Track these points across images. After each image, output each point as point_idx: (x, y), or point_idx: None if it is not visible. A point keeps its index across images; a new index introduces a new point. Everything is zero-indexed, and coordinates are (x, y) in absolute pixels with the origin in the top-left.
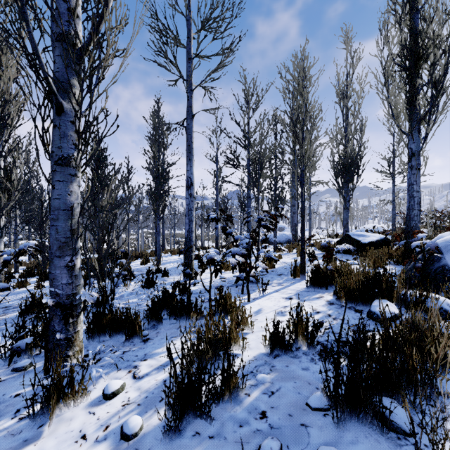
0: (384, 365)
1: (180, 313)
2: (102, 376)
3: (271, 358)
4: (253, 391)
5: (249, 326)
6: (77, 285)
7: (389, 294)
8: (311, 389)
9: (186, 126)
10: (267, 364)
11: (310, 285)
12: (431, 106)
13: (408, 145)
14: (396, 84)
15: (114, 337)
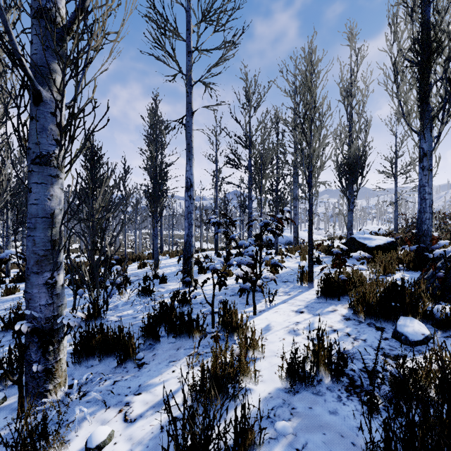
0: (446, 423)
1: (179, 331)
2: (86, 418)
3: (289, 396)
4: (273, 449)
5: (259, 350)
6: (59, 305)
7: (414, 309)
8: (346, 446)
9: (185, 124)
10: (286, 405)
11: (321, 296)
12: (445, 103)
13: (419, 145)
14: (408, 80)
15: (104, 360)
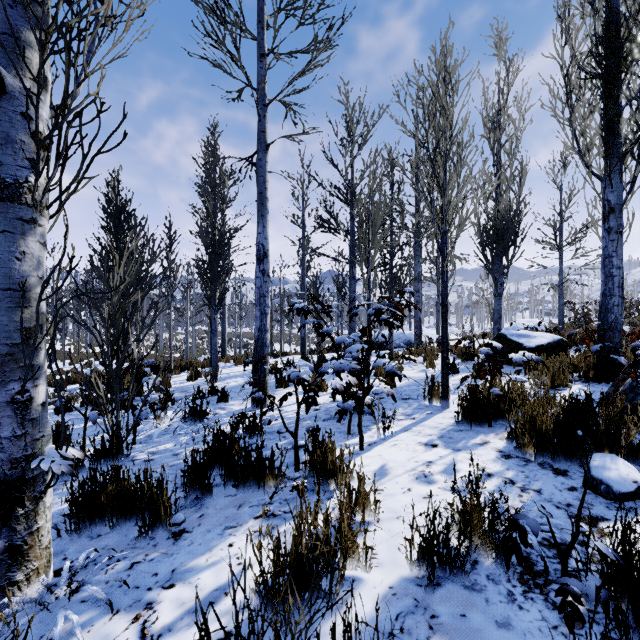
0: None
1: (243, 477)
2: (75, 634)
3: (425, 593)
4: None
5: (371, 509)
6: (37, 437)
7: (614, 441)
8: None
9: (256, 163)
10: (420, 610)
11: (462, 420)
12: None
13: (604, 196)
14: (587, 100)
15: (120, 526)
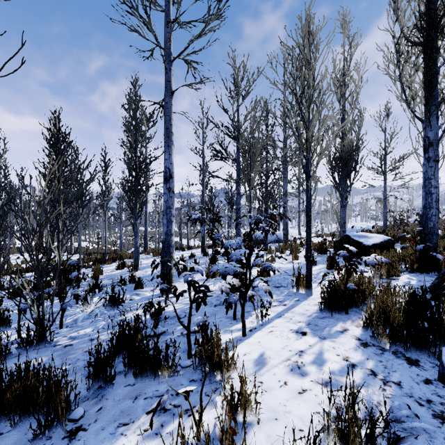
0: None
1: (141, 369)
2: None
3: None
4: None
5: (252, 409)
6: None
7: None
8: None
9: (164, 105)
10: None
11: (324, 309)
12: None
13: (425, 133)
14: (413, 61)
15: (22, 422)
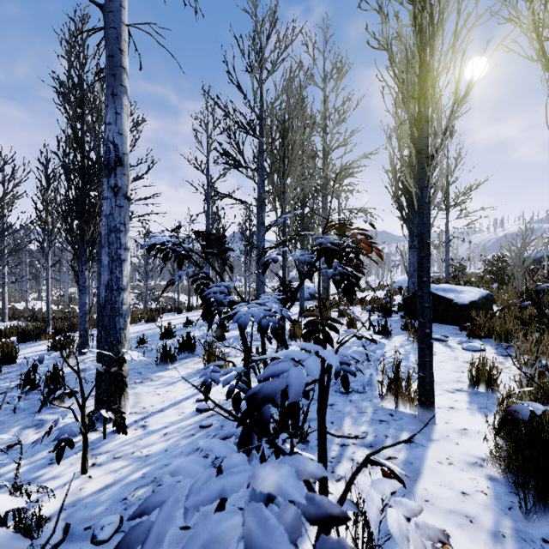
0: None
1: None
2: None
3: None
4: None
5: None
6: None
7: None
8: None
9: (104, 5)
10: None
11: (533, 504)
12: None
13: None
14: None
15: None
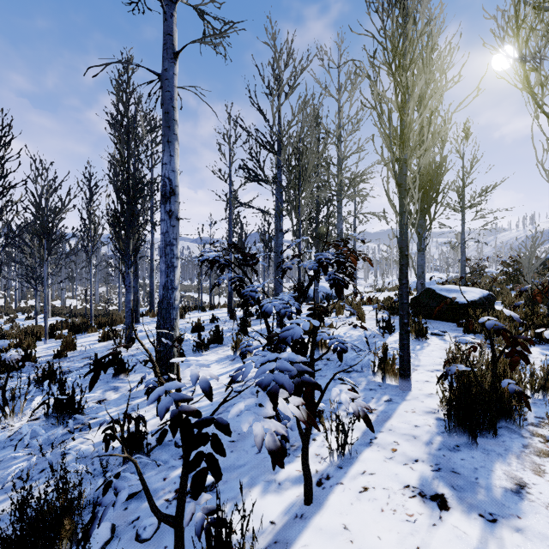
0: None
1: None
2: None
3: None
4: None
5: None
6: None
7: None
8: None
9: (161, 74)
10: None
11: (455, 427)
12: None
13: None
14: (545, 27)
15: None
